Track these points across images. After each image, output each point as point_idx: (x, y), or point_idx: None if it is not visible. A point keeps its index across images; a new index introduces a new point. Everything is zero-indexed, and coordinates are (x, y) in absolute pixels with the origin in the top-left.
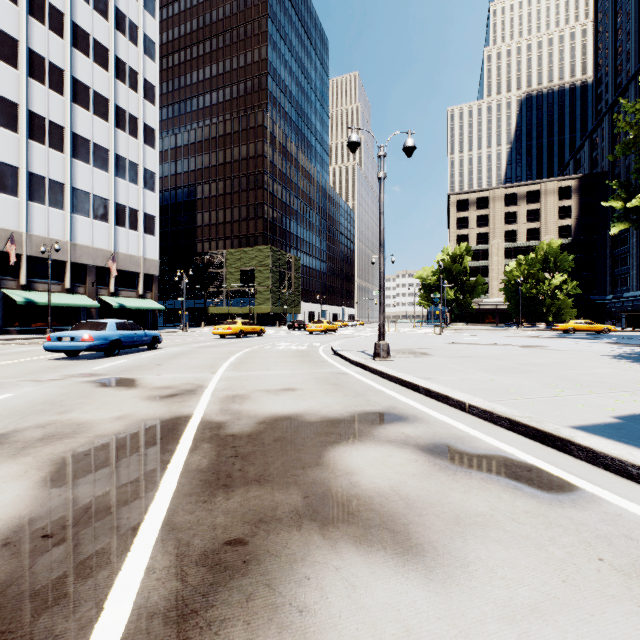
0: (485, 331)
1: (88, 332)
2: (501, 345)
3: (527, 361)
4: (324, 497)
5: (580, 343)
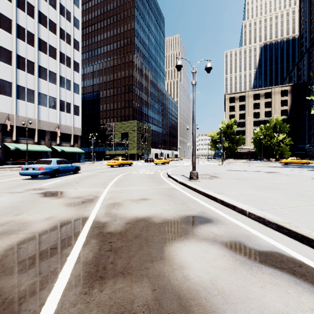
0: (244, 163)
1: (42, 165)
2: (255, 171)
3: (272, 182)
4: (166, 290)
5: (296, 170)
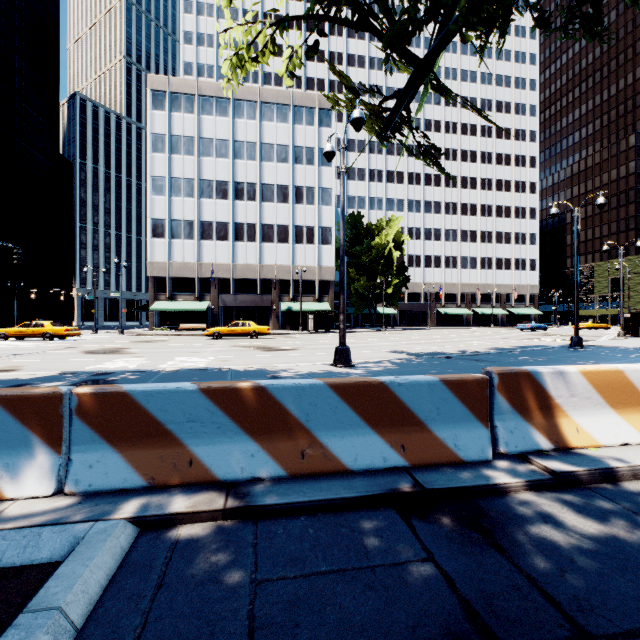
0: None
1: (527, 324)
2: None
3: None
4: None
5: None
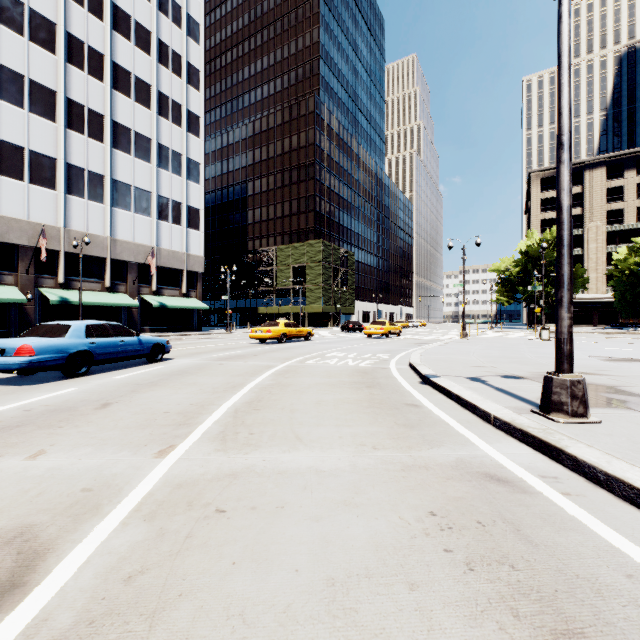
0: (598, 335)
1: (30, 341)
2: None
3: None
4: None
5: None
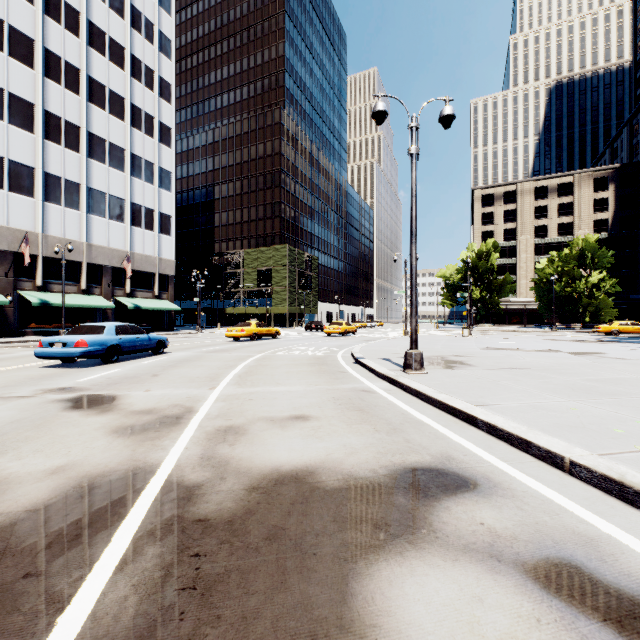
0: (516, 333)
1: (82, 337)
2: (547, 351)
3: (598, 376)
4: None
5: None
